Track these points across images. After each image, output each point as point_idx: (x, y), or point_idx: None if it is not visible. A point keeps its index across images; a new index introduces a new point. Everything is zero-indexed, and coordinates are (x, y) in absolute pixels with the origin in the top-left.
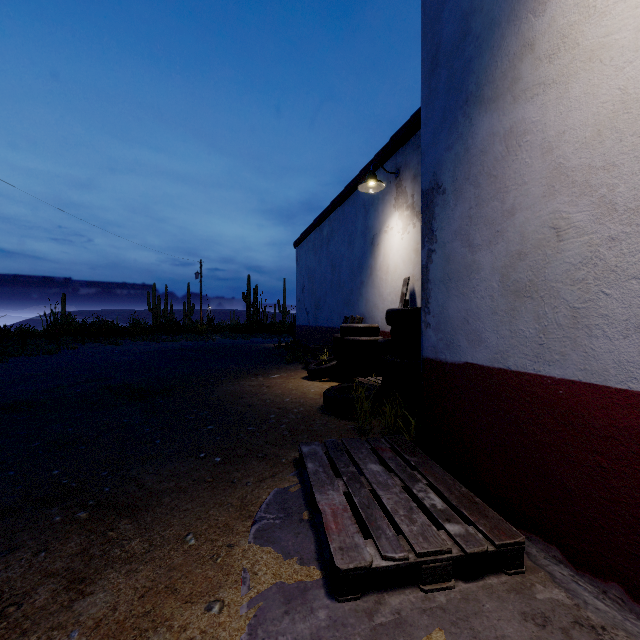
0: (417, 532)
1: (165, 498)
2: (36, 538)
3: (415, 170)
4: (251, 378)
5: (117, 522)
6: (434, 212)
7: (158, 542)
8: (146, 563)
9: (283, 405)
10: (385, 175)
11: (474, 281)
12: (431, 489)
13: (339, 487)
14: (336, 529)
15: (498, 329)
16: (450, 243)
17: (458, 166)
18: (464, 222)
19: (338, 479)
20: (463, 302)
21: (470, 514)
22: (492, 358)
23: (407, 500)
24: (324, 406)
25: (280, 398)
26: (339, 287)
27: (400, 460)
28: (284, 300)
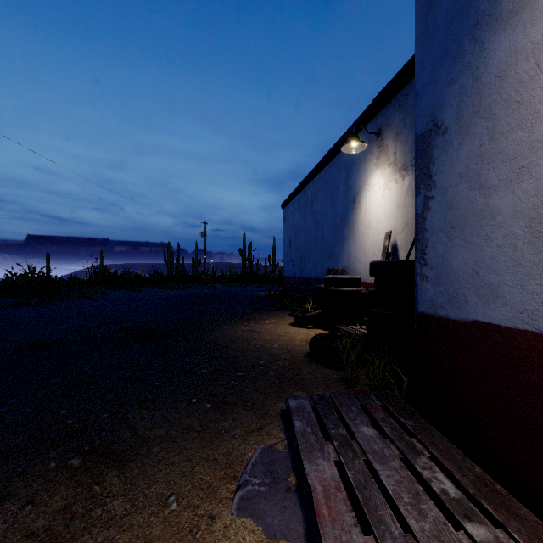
0: (430, 533)
1: (154, 447)
2: (28, 486)
3: (397, 128)
4: (244, 323)
5: (105, 474)
6: (432, 155)
7: (140, 502)
8: (124, 531)
9: (271, 351)
10: (366, 136)
11: (487, 228)
12: (433, 461)
13: (330, 455)
14: (329, 517)
15: (523, 283)
16: (453, 187)
17: (464, 100)
18: (472, 162)
19: (328, 443)
20: (471, 252)
21: (495, 510)
22: (514, 317)
23: (410, 480)
24: (310, 353)
25: (269, 344)
26: (322, 242)
27: (395, 423)
28: (274, 254)
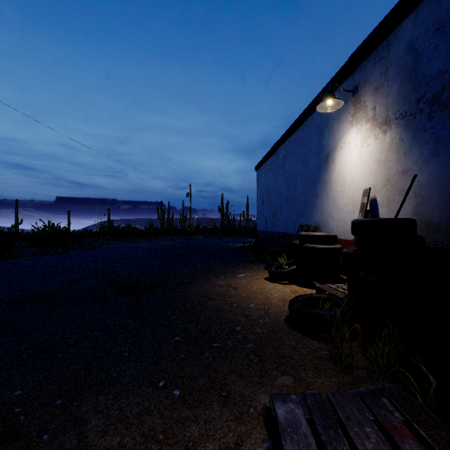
0: None
1: None
2: None
3: (377, 82)
4: (221, 276)
5: None
6: None
7: None
8: None
9: (248, 312)
10: (341, 96)
11: None
12: None
13: None
14: None
15: None
16: None
17: None
18: None
19: None
20: None
21: None
22: None
23: None
24: (290, 318)
25: (245, 303)
26: (294, 200)
27: None
28: (247, 211)
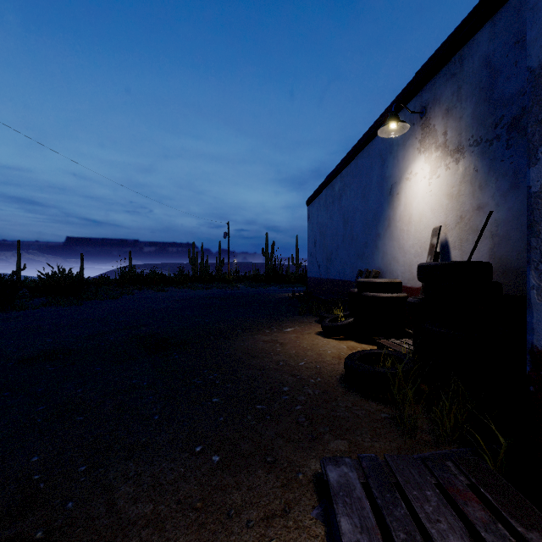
0: None
1: (132, 540)
2: None
3: (448, 103)
4: (265, 331)
5: None
6: None
7: None
8: None
9: (297, 371)
10: (407, 118)
11: None
12: None
13: None
14: None
15: None
16: None
17: None
18: None
19: None
20: None
21: None
22: None
23: None
24: (345, 377)
25: (294, 361)
26: (352, 240)
27: (509, 537)
28: (297, 254)
